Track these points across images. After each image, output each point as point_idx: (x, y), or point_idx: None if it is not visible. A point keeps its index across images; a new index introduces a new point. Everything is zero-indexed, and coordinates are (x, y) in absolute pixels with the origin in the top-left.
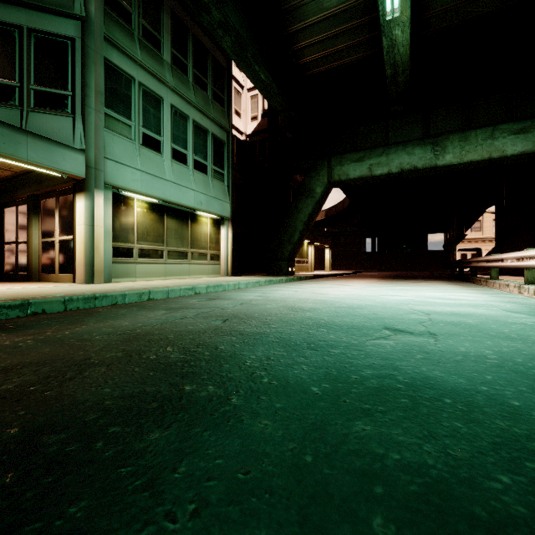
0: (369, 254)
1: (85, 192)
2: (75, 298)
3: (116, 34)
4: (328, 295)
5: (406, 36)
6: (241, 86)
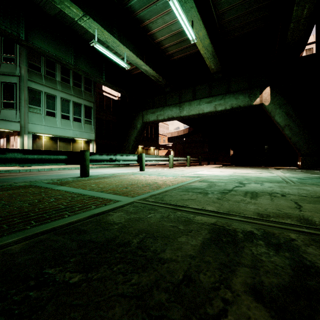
0: (207, 153)
1: (20, 136)
2: (2, 170)
3: (33, 77)
4: None
5: (149, 68)
6: None
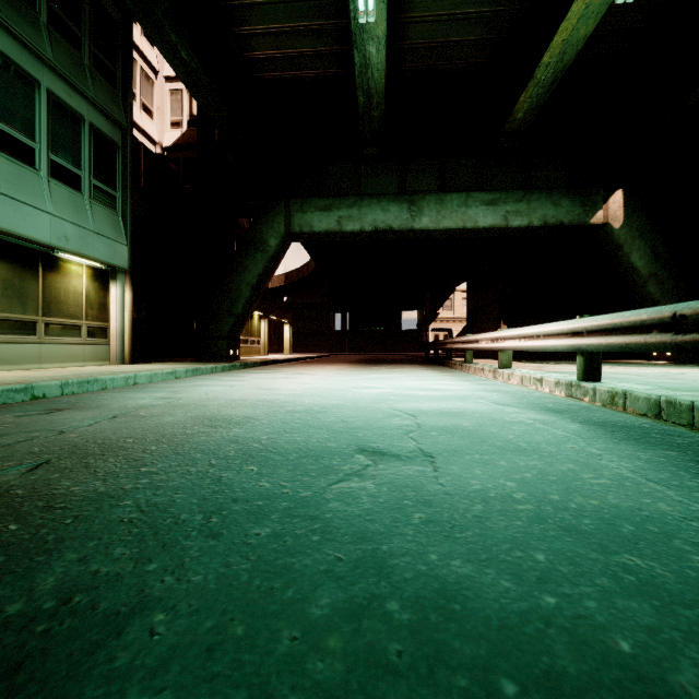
0: (339, 333)
1: None
2: None
3: None
4: (279, 391)
5: (382, 58)
6: (153, 69)
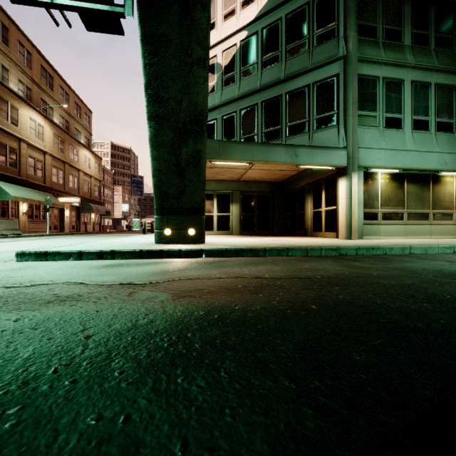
0: None
1: (346, 176)
2: (361, 247)
3: (366, 52)
4: None
5: None
6: None
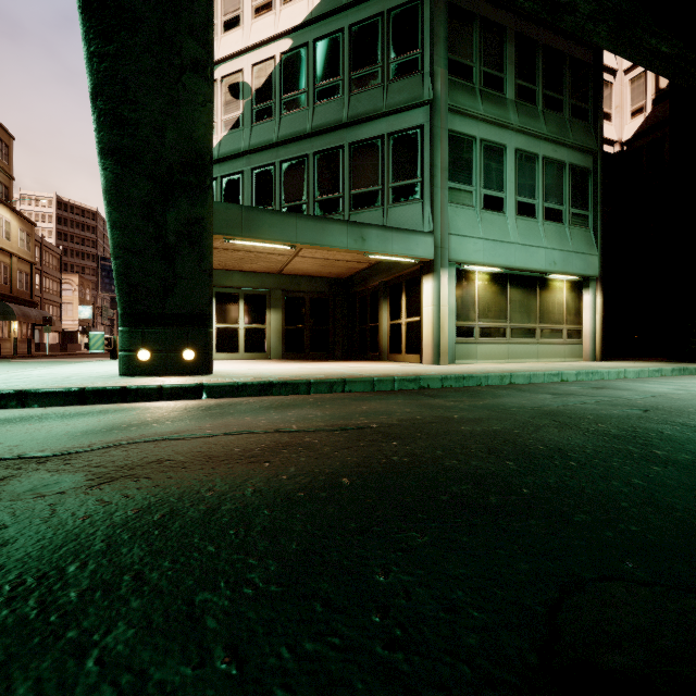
0: None
1: (433, 273)
2: (449, 376)
3: (459, 99)
4: None
5: None
6: (611, 72)
